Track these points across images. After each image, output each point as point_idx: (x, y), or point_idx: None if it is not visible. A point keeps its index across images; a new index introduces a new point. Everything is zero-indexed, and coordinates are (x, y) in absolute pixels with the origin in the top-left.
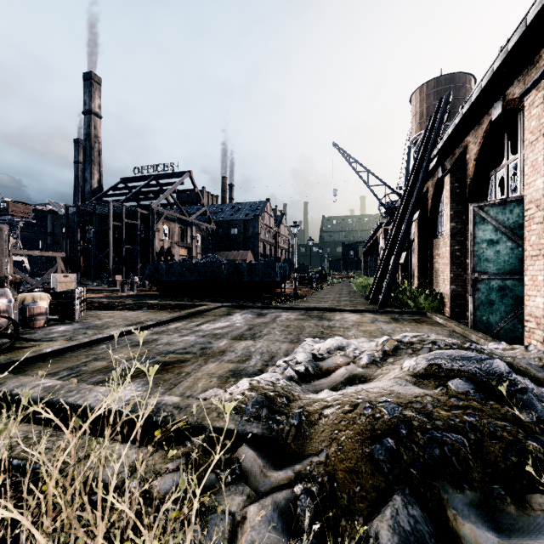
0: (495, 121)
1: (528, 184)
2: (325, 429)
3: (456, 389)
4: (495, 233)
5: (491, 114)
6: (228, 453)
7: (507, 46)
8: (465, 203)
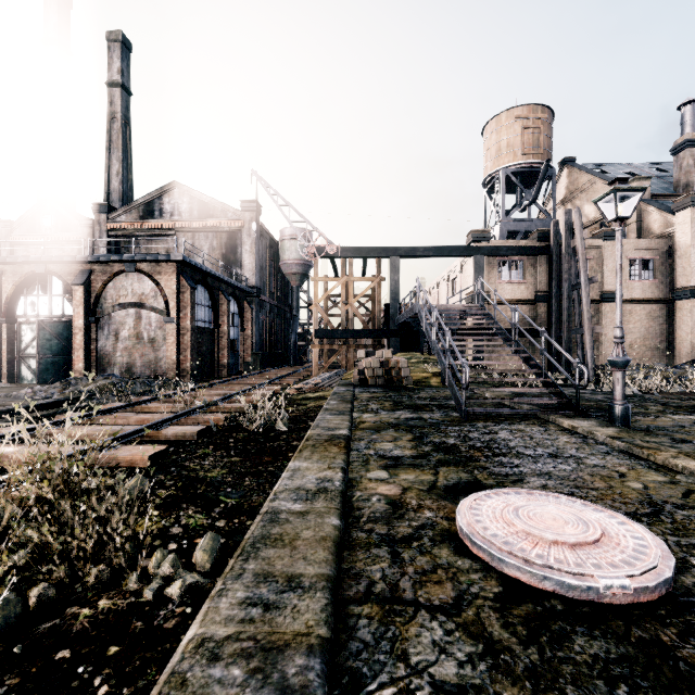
0: (37, 273)
1: (75, 320)
2: (104, 389)
3: (115, 378)
4: (51, 336)
5: (34, 268)
6: (91, 399)
7: (64, 258)
8: (2, 309)
